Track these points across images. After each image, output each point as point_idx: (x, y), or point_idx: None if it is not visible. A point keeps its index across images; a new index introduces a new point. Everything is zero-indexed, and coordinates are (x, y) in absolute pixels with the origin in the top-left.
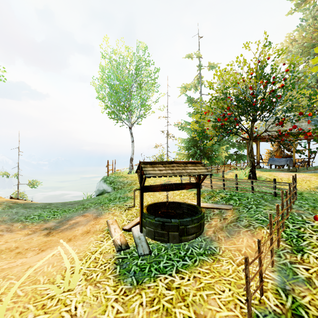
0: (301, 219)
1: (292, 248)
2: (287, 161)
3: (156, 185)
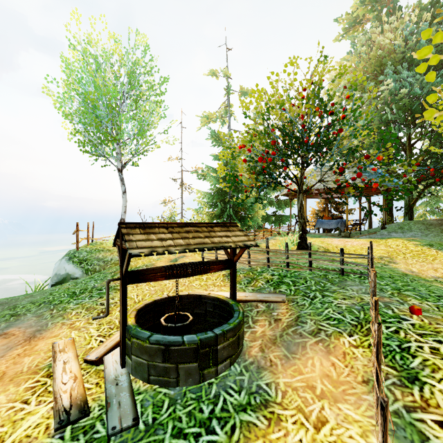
0: (393, 313)
1: (399, 375)
2: (338, 224)
3: (155, 269)
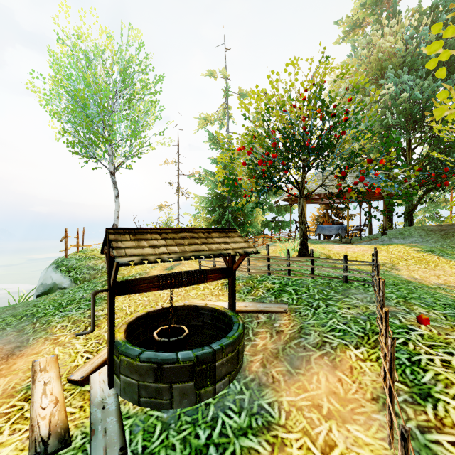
0: (400, 323)
1: (411, 391)
2: (339, 230)
3: (147, 278)
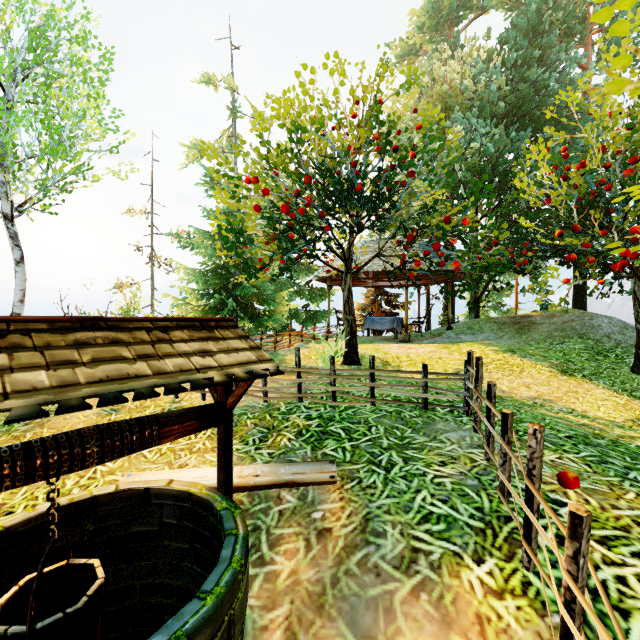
0: None
1: None
2: (394, 323)
3: None
